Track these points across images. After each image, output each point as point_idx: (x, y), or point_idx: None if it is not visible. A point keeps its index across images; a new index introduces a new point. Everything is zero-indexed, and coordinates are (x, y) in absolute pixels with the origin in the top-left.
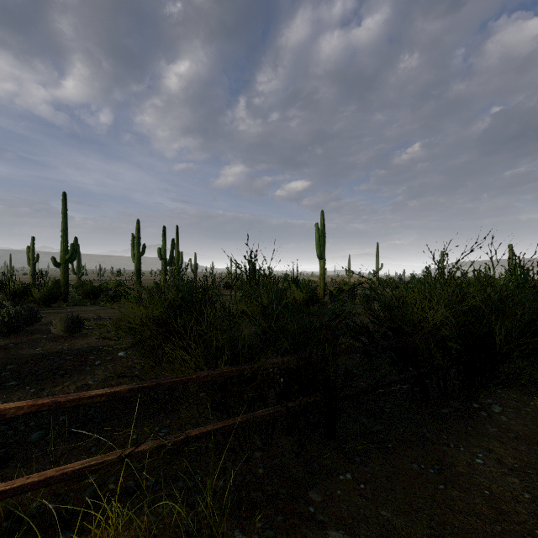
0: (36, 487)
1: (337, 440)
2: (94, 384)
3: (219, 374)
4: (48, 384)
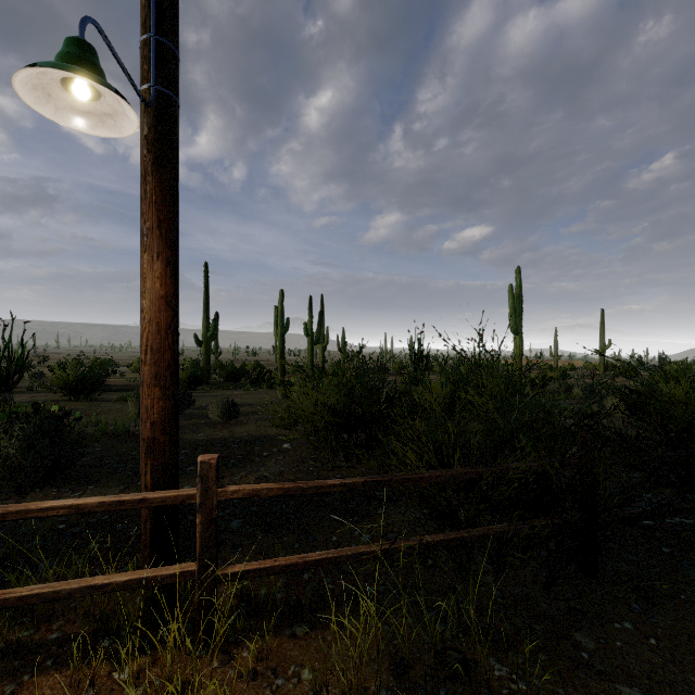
0: (283, 570)
1: (597, 579)
2: (271, 477)
3: (453, 475)
4: (225, 472)
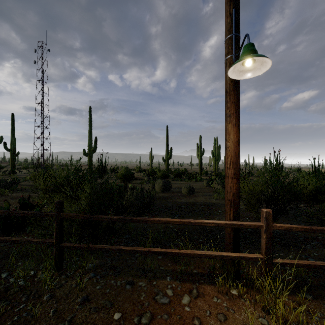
0: (303, 266)
1: None
2: None
3: None
4: (207, 217)
